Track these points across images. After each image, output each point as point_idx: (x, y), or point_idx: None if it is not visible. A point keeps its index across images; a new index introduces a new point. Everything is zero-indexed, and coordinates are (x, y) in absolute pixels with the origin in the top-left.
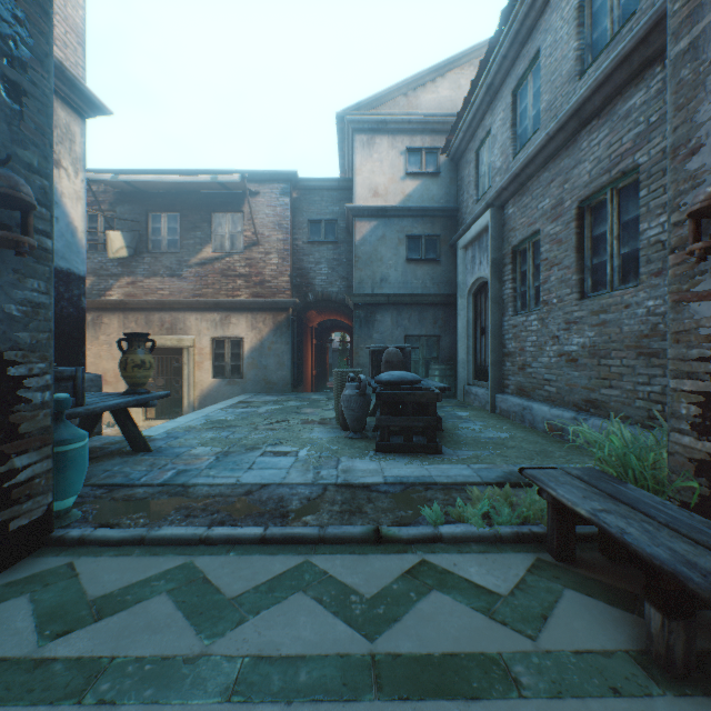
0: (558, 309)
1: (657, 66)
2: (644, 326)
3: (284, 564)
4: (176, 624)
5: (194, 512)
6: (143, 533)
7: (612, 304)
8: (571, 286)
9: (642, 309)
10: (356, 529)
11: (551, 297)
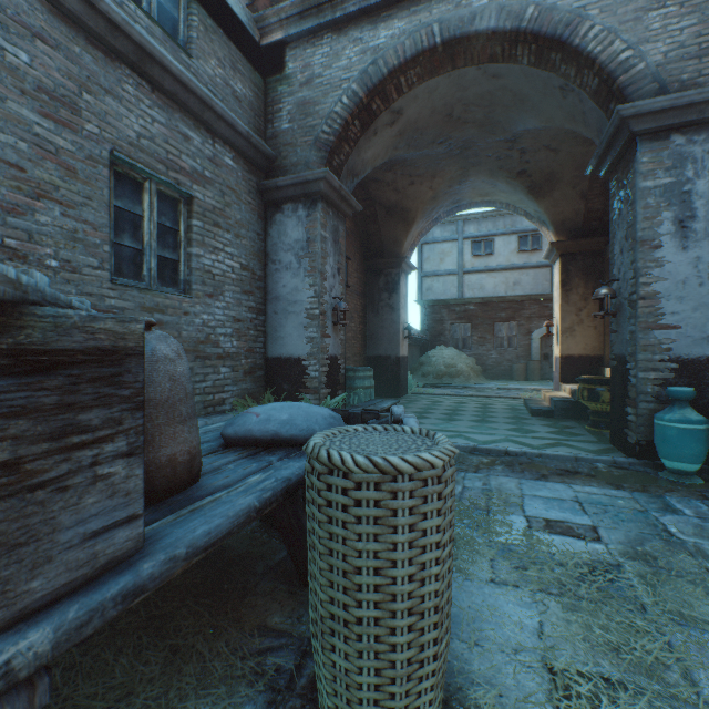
0: (67, 281)
1: (211, 138)
2: (202, 334)
3: (491, 445)
4: (521, 440)
5: (572, 470)
6: (576, 454)
7: (172, 307)
8: (104, 258)
9: (200, 320)
10: (458, 443)
11: (43, 251)
